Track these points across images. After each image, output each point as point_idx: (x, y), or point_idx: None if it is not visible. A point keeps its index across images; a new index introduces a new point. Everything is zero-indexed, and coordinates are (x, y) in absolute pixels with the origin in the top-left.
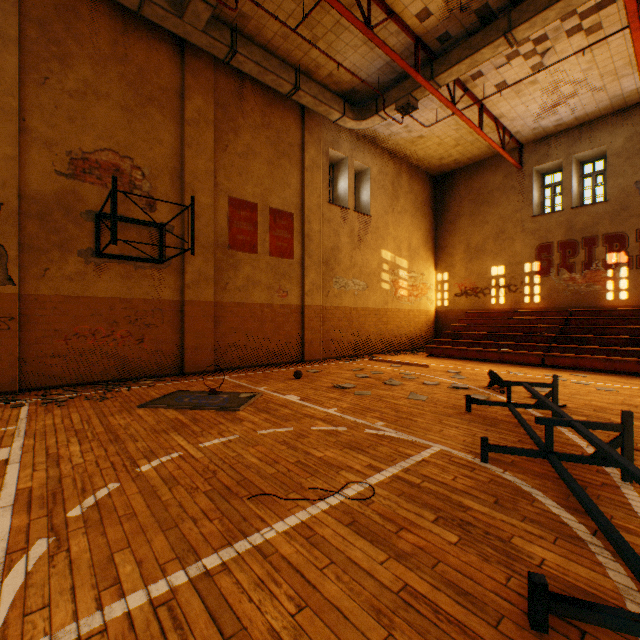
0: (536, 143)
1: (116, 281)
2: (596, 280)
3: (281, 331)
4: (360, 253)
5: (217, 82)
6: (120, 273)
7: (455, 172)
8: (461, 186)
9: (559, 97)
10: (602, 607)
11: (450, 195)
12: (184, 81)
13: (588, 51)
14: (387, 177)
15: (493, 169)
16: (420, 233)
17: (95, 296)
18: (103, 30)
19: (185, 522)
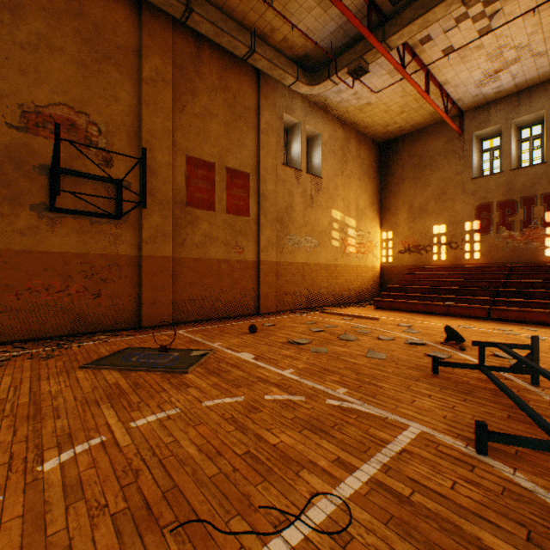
0: (476, 110)
1: (71, 236)
2: (535, 237)
3: (237, 285)
4: (312, 212)
5: (175, 44)
6: (75, 228)
7: (399, 139)
8: (404, 152)
9: (502, 63)
10: None
11: (394, 160)
12: (141, 40)
13: (535, 13)
14: (337, 142)
15: (435, 135)
16: (367, 195)
17: (48, 251)
18: None
19: None
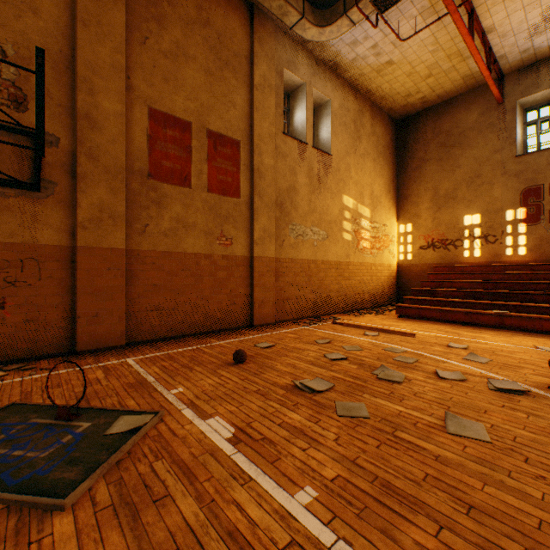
0: (521, 72)
1: None
2: None
3: (223, 289)
4: (320, 197)
5: None
6: None
7: (420, 114)
8: (427, 128)
9: None
10: None
11: (414, 139)
12: None
13: None
14: (349, 113)
15: (466, 106)
16: (382, 180)
17: None
18: None
19: None
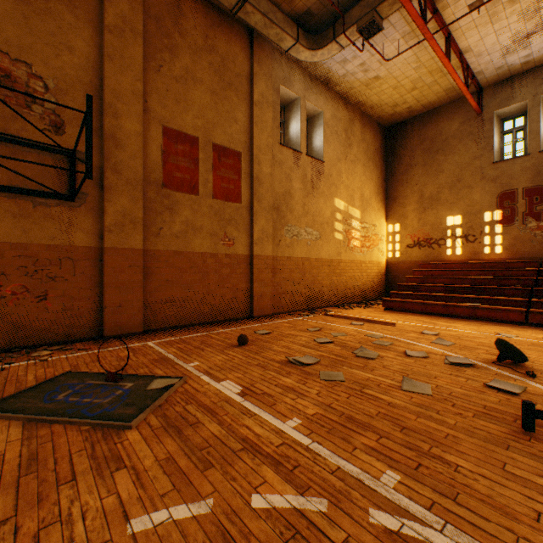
0: (498, 85)
1: (5, 221)
2: None
3: (226, 284)
4: (313, 200)
5: None
6: (11, 210)
7: (407, 122)
8: (414, 135)
9: (537, 23)
10: None
11: (402, 145)
12: None
13: None
14: (340, 123)
15: (449, 116)
16: (372, 183)
17: None
18: None
19: None
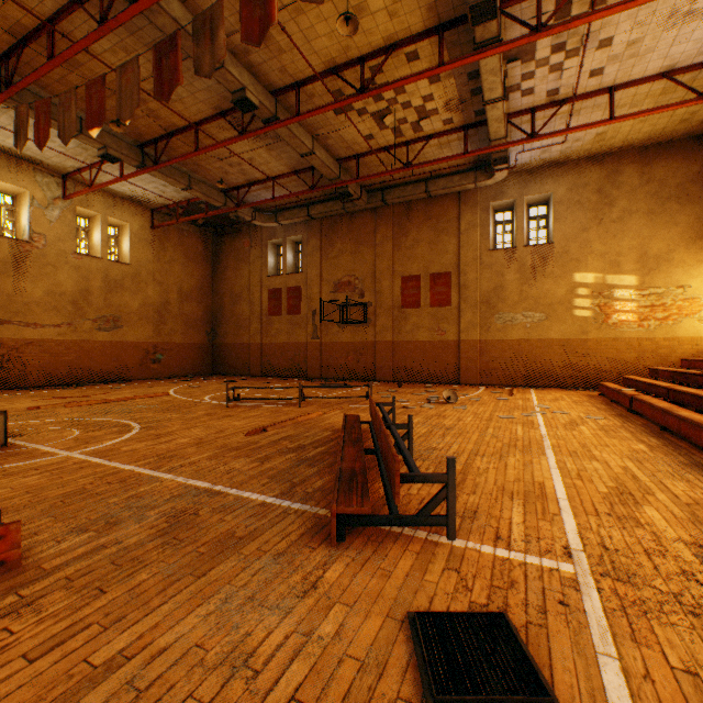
0: None
1: (349, 334)
2: None
3: (440, 360)
4: (534, 285)
5: (394, 212)
6: (350, 330)
7: None
8: None
9: None
10: (237, 397)
11: None
12: (376, 224)
13: None
14: (586, 188)
15: None
16: (675, 230)
17: (342, 341)
18: (344, 223)
19: (256, 393)
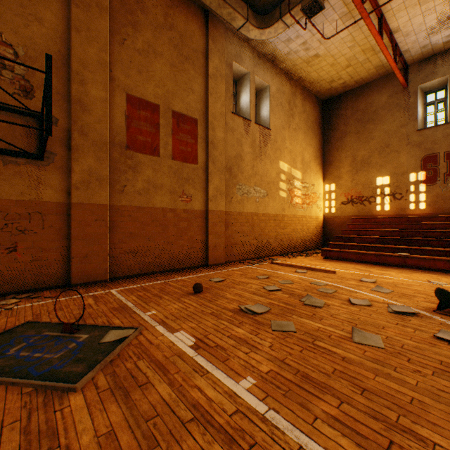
0: (422, 63)
1: None
2: None
3: (184, 236)
4: (261, 163)
5: None
6: None
7: (342, 96)
8: (347, 107)
9: None
10: None
11: (337, 116)
12: None
13: None
14: (284, 96)
15: (378, 90)
16: (311, 149)
17: None
18: None
19: None
